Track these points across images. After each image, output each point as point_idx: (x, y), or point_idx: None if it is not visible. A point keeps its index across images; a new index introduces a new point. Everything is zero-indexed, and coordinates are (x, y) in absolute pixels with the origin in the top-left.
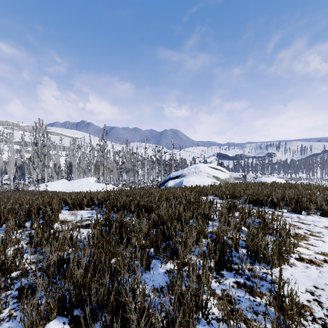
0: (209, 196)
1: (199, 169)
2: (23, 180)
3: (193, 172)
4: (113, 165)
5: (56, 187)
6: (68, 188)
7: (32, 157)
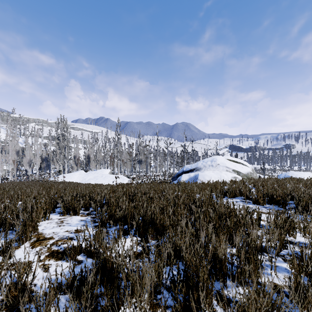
0: (236, 197)
1: (216, 162)
2: (49, 170)
3: (210, 165)
4: (126, 157)
5: (74, 178)
6: (84, 179)
7: (55, 150)
